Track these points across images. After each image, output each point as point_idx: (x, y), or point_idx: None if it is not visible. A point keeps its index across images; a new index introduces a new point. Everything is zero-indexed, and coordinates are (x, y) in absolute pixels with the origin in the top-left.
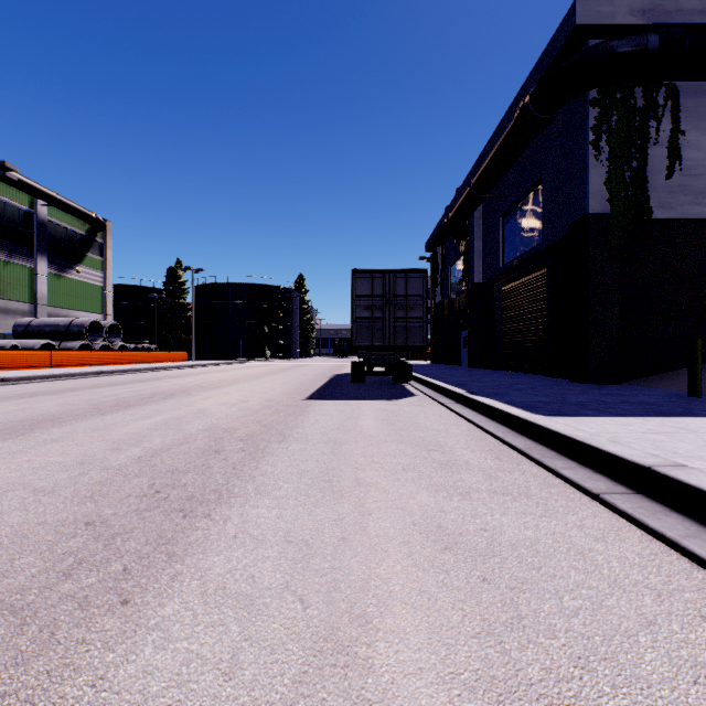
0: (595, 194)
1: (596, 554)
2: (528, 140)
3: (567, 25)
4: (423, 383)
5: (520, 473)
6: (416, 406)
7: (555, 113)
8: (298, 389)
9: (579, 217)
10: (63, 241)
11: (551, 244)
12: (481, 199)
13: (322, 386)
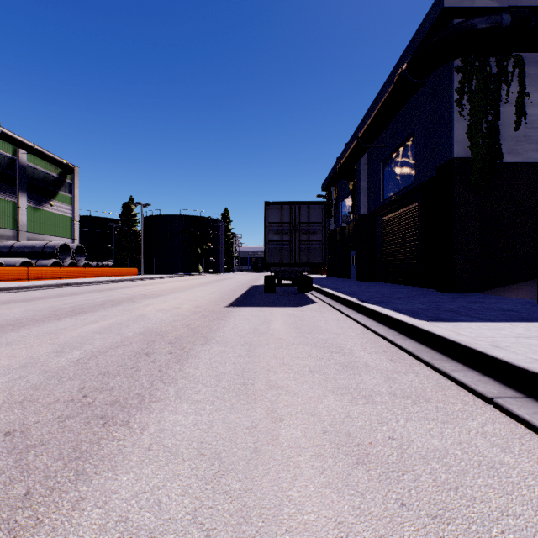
0: (458, 142)
1: (508, 468)
2: (405, 100)
3: (437, 7)
4: (321, 292)
5: (414, 375)
6: (317, 312)
7: (426, 78)
8: (222, 298)
9: (446, 161)
10: (40, 181)
11: (422, 183)
12: (366, 148)
13: (241, 295)
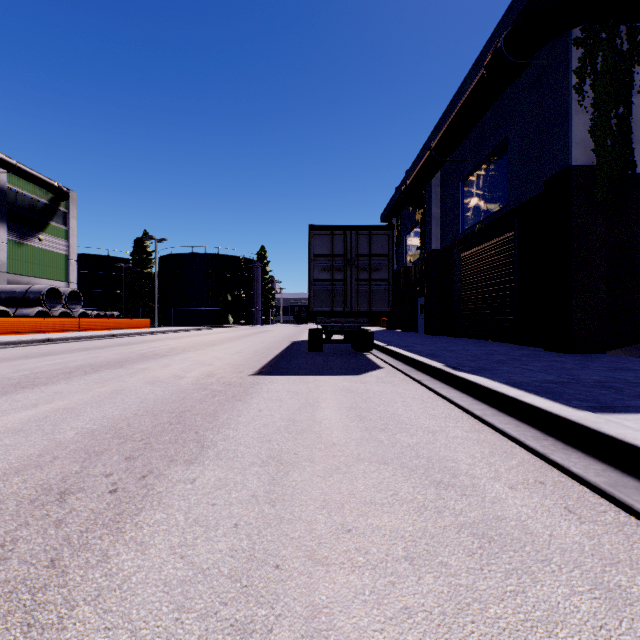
0: (578, 144)
1: None
2: (498, 92)
3: None
4: (386, 352)
5: None
6: (386, 384)
7: (531, 58)
8: (249, 360)
9: (559, 171)
10: (24, 208)
11: (519, 204)
12: (441, 163)
13: (277, 356)
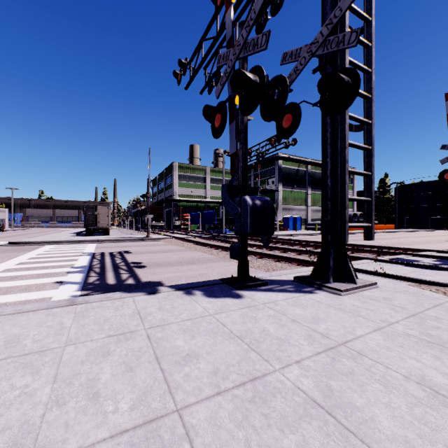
0: None
1: None
2: None
3: None
4: None
5: None
6: None
7: None
8: (447, 239)
9: None
10: None
11: None
12: None
13: None
